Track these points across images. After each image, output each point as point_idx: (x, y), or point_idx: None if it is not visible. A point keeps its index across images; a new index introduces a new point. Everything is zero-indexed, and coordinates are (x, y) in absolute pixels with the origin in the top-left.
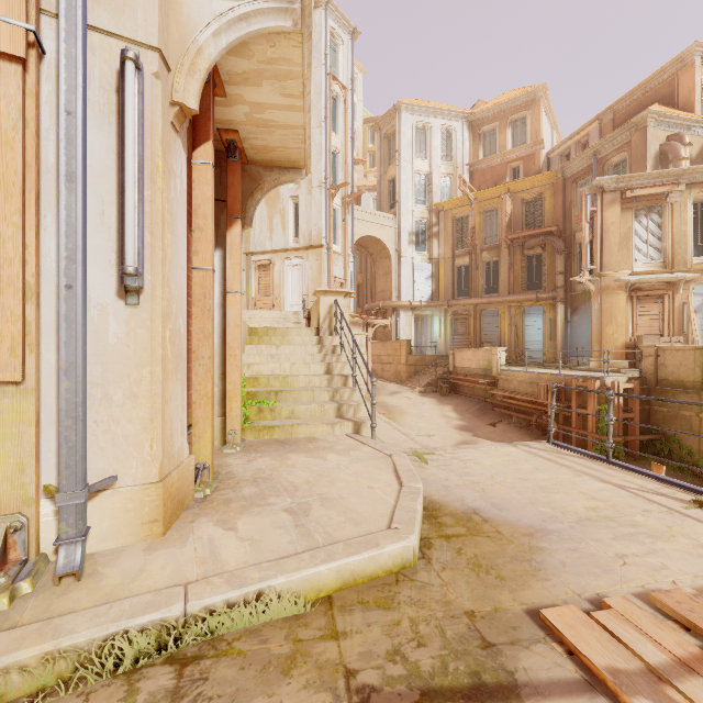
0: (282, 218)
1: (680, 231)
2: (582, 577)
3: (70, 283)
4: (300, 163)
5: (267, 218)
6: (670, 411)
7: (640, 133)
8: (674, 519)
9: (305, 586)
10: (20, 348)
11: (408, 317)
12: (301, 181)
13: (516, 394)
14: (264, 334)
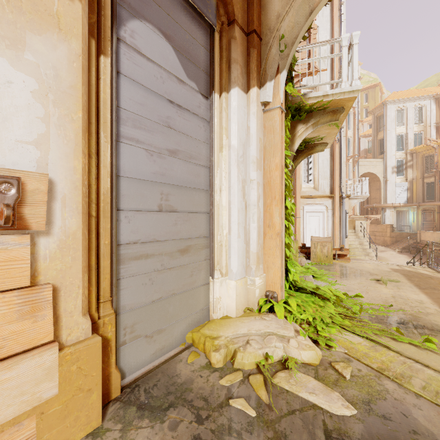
0: None
1: None
2: None
3: (344, 238)
4: None
5: None
6: None
7: None
8: None
9: None
10: (338, 243)
11: (391, 212)
12: None
13: None
14: None
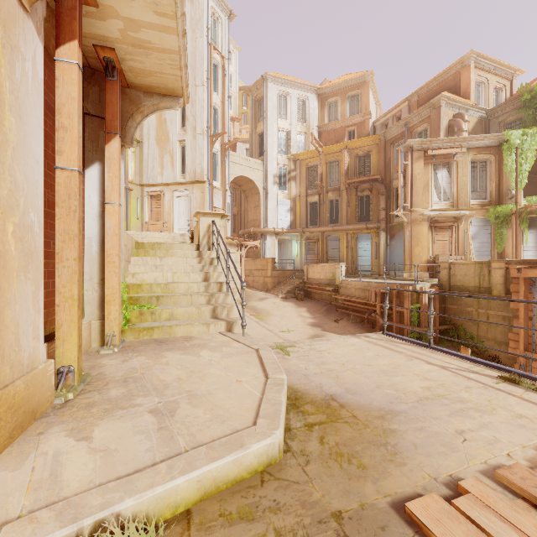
0: (171, 157)
1: (462, 181)
2: (434, 458)
3: None
4: (178, 91)
5: (158, 156)
6: (459, 308)
7: (436, 111)
8: (490, 393)
9: (159, 504)
10: None
11: (273, 241)
12: (187, 128)
13: (353, 298)
14: (150, 248)
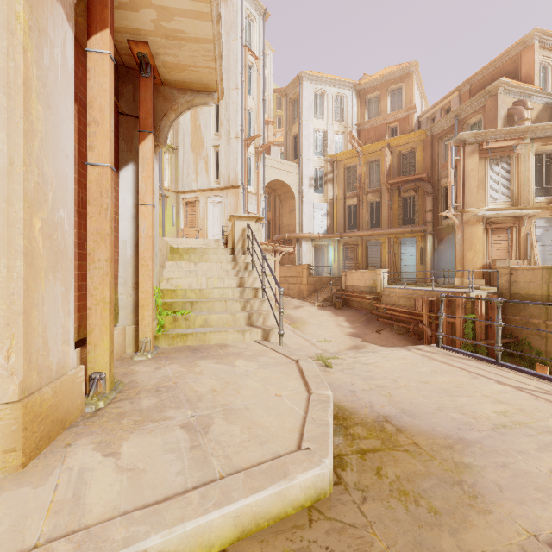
0: (206, 163)
1: (525, 176)
2: (528, 506)
3: None
4: (212, 85)
5: (193, 163)
6: (522, 319)
7: (493, 99)
8: None
9: (190, 543)
10: None
11: (308, 246)
12: (221, 133)
13: (397, 307)
14: (184, 253)
